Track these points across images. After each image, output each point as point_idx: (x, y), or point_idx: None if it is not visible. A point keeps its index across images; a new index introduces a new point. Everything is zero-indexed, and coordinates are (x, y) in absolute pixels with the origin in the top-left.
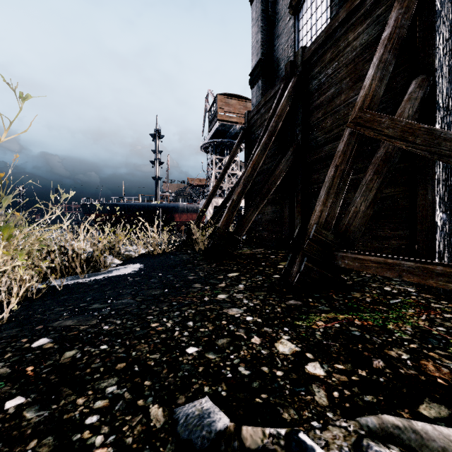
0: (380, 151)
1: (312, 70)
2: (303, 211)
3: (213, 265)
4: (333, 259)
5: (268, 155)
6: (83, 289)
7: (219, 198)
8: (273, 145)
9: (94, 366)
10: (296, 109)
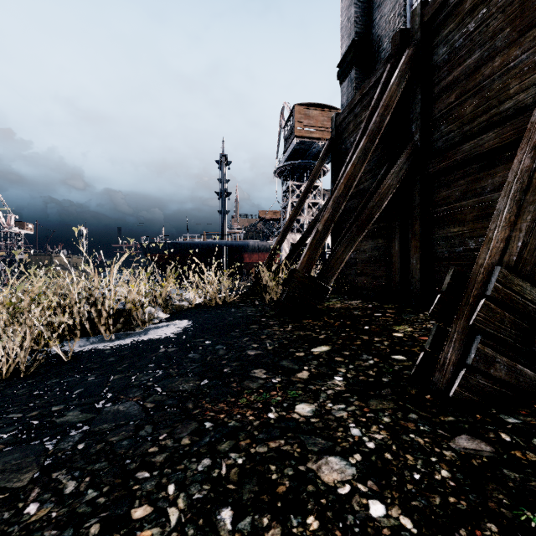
0: None
1: (438, 34)
2: (422, 246)
3: (288, 327)
4: None
5: (366, 169)
6: (91, 365)
7: (297, 234)
8: (373, 154)
9: None
10: (411, 97)
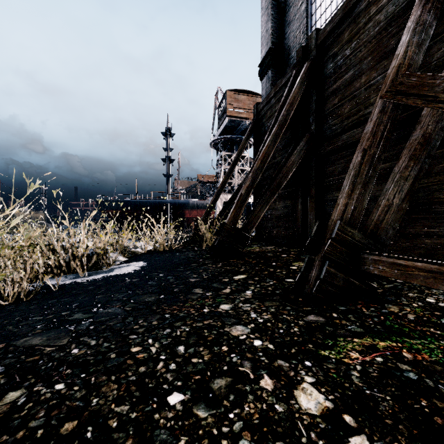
0: (416, 133)
1: (327, 53)
2: (317, 206)
3: (219, 264)
4: (362, 263)
5: (279, 147)
6: (76, 291)
7: (228, 194)
8: (284, 136)
9: (32, 424)
10: (309, 97)
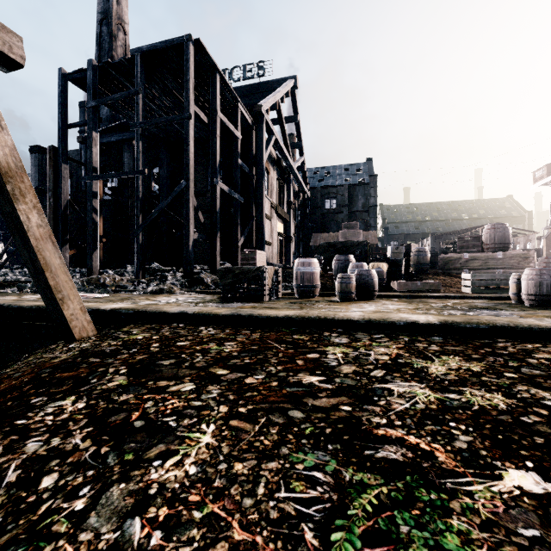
0: None
1: None
2: None
3: None
4: None
5: None
6: None
7: None
8: None
9: None
10: None
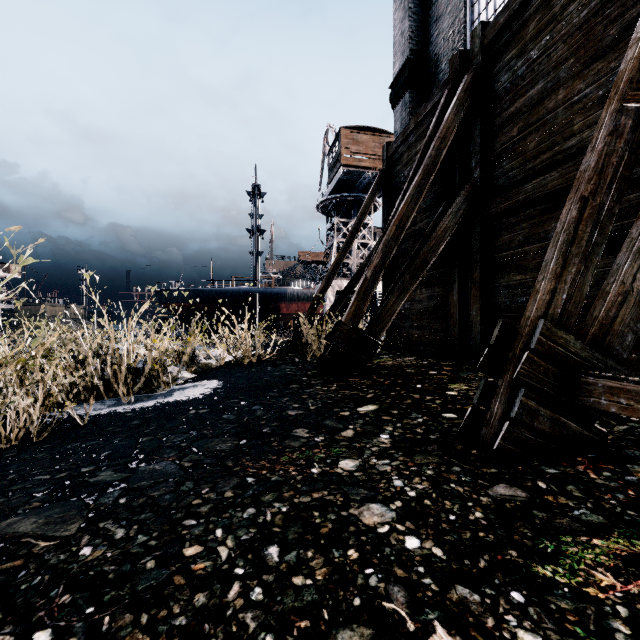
0: None
1: (500, 59)
2: (483, 296)
3: (333, 386)
4: (585, 393)
5: (421, 207)
6: (113, 428)
7: (343, 280)
8: (430, 191)
9: None
10: (470, 128)
